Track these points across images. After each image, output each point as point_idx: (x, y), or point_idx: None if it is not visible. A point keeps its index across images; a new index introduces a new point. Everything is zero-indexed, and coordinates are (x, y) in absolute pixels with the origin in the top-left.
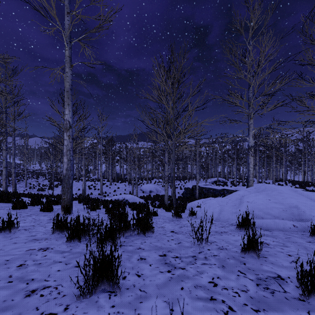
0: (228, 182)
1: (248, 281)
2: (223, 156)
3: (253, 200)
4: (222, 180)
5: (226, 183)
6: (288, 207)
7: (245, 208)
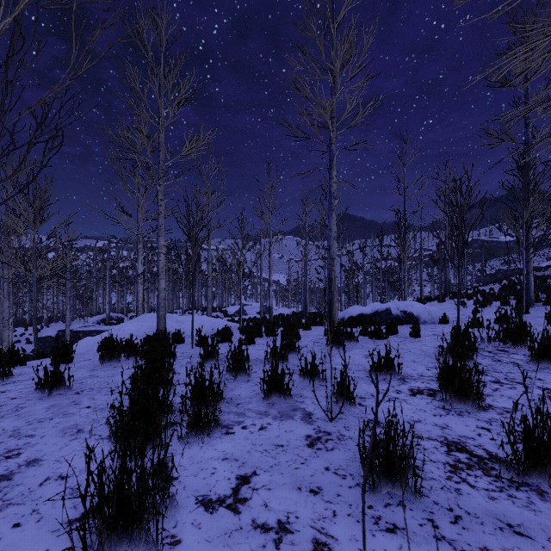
0: (127, 318)
1: (95, 354)
2: (120, 276)
3: (129, 328)
4: (116, 316)
5: (122, 321)
6: (153, 329)
7: (119, 336)
